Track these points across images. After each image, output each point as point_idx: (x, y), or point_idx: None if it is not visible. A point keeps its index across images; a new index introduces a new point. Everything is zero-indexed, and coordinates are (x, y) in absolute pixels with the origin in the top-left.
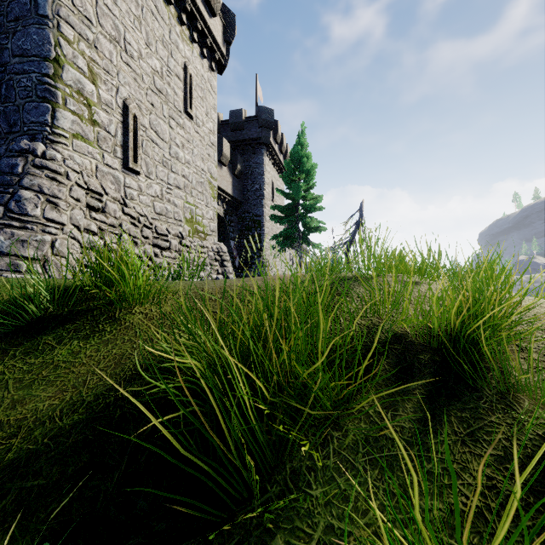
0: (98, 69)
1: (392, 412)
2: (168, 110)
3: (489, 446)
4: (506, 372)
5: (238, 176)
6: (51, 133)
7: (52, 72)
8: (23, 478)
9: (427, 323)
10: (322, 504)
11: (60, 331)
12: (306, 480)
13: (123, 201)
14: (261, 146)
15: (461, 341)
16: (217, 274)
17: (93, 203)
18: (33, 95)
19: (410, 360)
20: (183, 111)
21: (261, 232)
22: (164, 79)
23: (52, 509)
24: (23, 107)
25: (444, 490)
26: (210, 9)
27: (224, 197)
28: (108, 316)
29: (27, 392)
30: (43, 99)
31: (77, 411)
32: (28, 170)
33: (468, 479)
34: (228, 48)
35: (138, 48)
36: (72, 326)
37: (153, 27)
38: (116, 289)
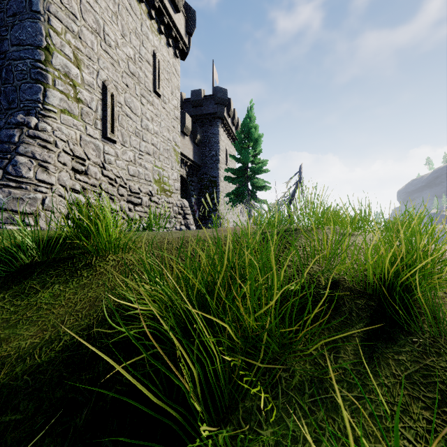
0: (82, 56)
1: (334, 354)
2: (140, 89)
3: (426, 389)
4: (436, 317)
5: (197, 144)
6: (43, 109)
7: (43, 58)
8: (2, 412)
9: (363, 271)
10: (272, 445)
11: (43, 276)
12: (257, 420)
13: (102, 165)
14: (216, 120)
15: (394, 288)
16: (180, 225)
17: (77, 167)
18: (28, 78)
19: (349, 305)
20: (152, 90)
21: (217, 190)
22: (137, 64)
23: (26, 444)
24: (19, 88)
25: (387, 432)
26: (175, 6)
27: (186, 162)
28: (86, 263)
29: (12, 331)
30: (35, 80)
31: (55, 349)
32: (23, 140)
33: (409, 422)
34: (190, 38)
35: (115, 39)
36: (55, 272)
37: (128, 21)
38: (93, 240)
